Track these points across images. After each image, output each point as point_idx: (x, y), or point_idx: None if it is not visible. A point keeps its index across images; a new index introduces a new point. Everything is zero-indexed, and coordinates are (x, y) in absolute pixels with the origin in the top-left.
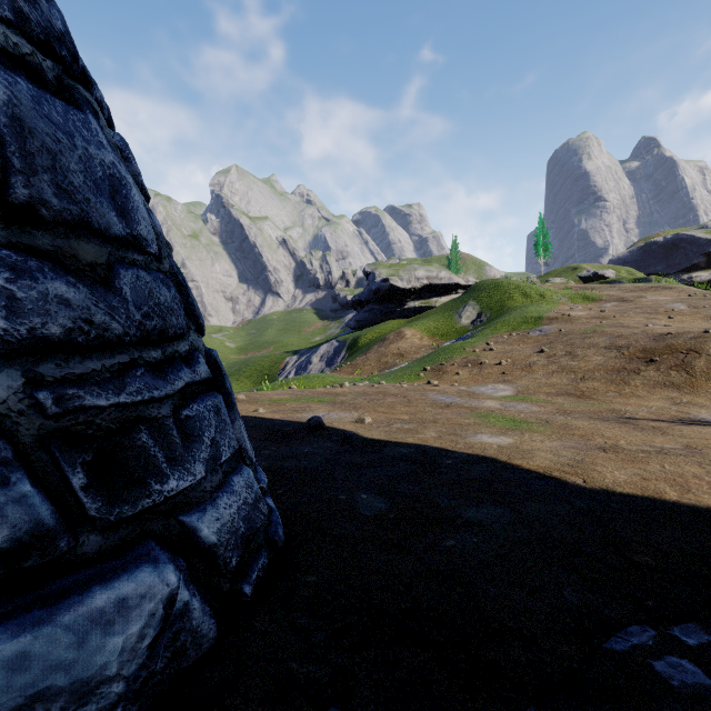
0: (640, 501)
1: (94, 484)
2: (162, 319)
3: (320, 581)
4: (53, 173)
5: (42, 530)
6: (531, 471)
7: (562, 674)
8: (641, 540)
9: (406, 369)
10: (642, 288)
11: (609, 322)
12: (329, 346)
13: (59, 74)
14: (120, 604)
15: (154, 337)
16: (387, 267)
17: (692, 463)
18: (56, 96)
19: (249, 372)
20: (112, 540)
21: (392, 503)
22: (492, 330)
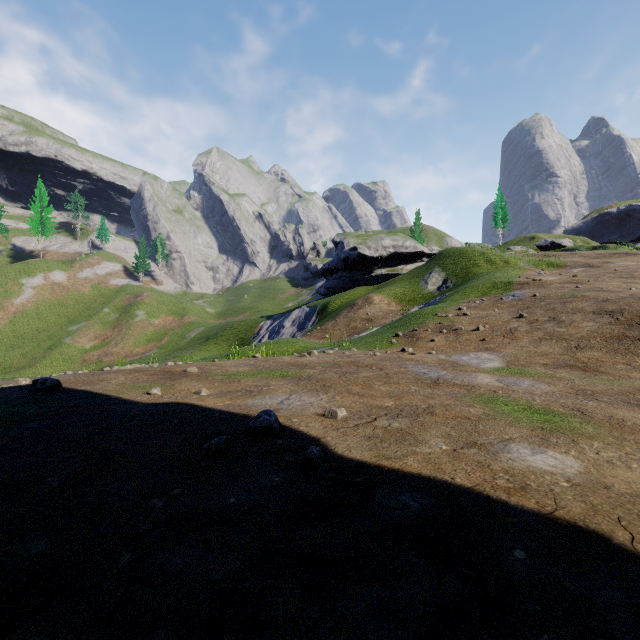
0: None
1: None
2: None
3: None
4: None
5: None
6: None
7: None
8: None
9: (376, 334)
10: (605, 254)
11: (585, 287)
12: (300, 311)
13: None
14: None
15: None
16: (355, 236)
17: None
18: None
19: (226, 336)
20: None
21: None
22: (461, 295)
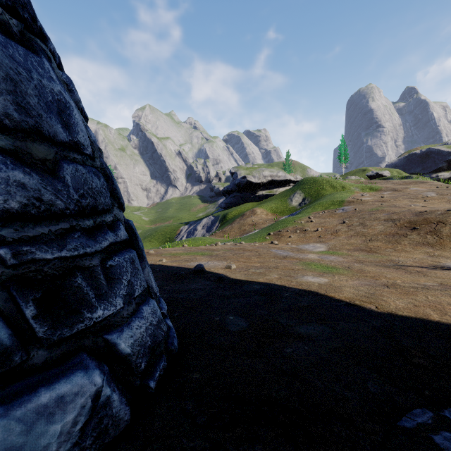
0: (414, 321)
1: (42, 314)
2: (94, 199)
3: (202, 378)
4: (15, 95)
5: (1, 349)
6: (341, 301)
7: (371, 446)
8: (417, 348)
9: (257, 234)
10: (407, 182)
11: (386, 204)
12: (208, 219)
13: (22, 30)
14: (59, 400)
15: (88, 211)
16: (245, 169)
17: (446, 295)
18: (19, 44)
19: (157, 236)
20: (55, 353)
21: (250, 323)
22: (312, 209)
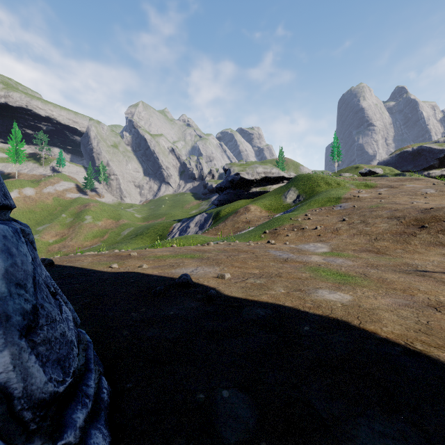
0: None
1: None
2: None
3: None
4: None
5: None
6: (392, 342)
7: None
8: None
9: (251, 232)
10: (402, 179)
11: (386, 201)
12: (201, 216)
13: None
14: None
15: None
16: (238, 165)
17: None
18: None
19: (149, 233)
20: None
21: (260, 410)
22: (308, 206)
